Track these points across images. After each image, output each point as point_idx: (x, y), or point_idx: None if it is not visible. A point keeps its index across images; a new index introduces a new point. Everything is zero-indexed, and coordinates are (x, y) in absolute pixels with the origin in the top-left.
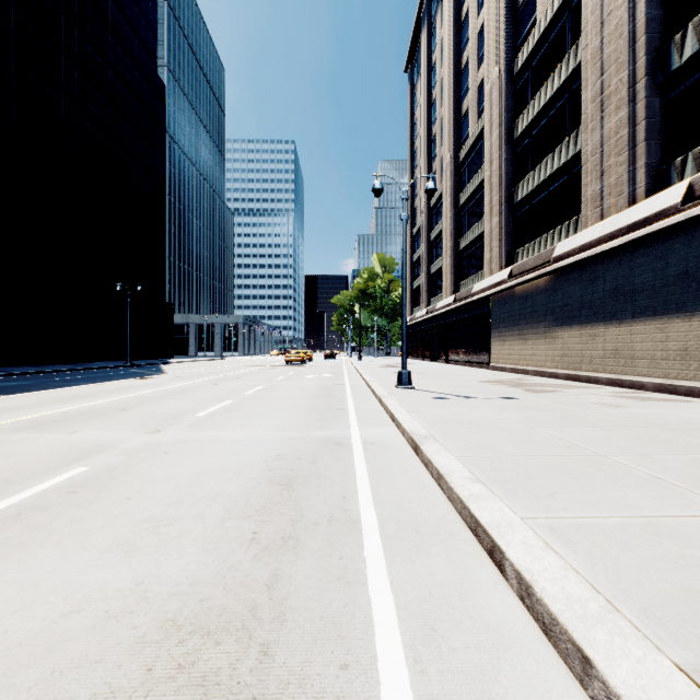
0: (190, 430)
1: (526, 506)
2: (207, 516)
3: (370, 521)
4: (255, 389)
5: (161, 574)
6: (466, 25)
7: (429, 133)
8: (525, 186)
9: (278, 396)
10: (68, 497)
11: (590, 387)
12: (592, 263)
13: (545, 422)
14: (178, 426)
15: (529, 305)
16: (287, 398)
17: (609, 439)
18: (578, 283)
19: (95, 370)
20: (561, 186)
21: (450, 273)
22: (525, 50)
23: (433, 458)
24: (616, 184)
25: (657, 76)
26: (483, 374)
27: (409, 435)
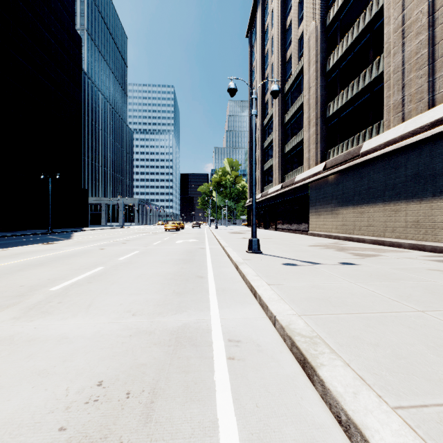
0: (21, 316)
1: None
2: None
3: None
4: (131, 254)
5: None
6: None
7: (263, 76)
8: (335, 104)
9: (147, 261)
10: None
11: (398, 251)
12: (394, 155)
13: (421, 300)
14: (15, 307)
15: (340, 189)
16: (154, 264)
17: None
18: (382, 171)
19: (19, 236)
20: (364, 101)
21: (278, 169)
22: (335, 6)
23: (367, 428)
24: (416, 92)
25: None
26: (307, 239)
27: (286, 333)
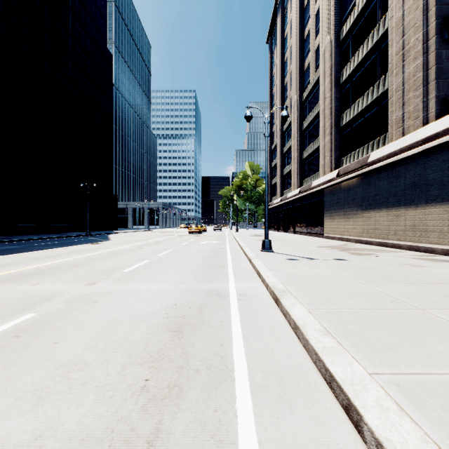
0: (116, 283)
1: (371, 361)
2: (111, 362)
3: (241, 369)
4: (166, 252)
5: (59, 426)
6: (307, 10)
7: (282, 83)
8: (348, 115)
9: (181, 257)
10: (11, 340)
11: (395, 251)
12: (396, 165)
13: (370, 279)
14: (109, 279)
15: (351, 195)
16: (186, 258)
17: (422, 294)
18: (386, 180)
19: (66, 238)
20: (373, 114)
21: (296, 174)
22: (348, 23)
23: (290, 311)
24: (413, 111)
25: (444, 34)
26: (320, 241)
27: (271, 289)
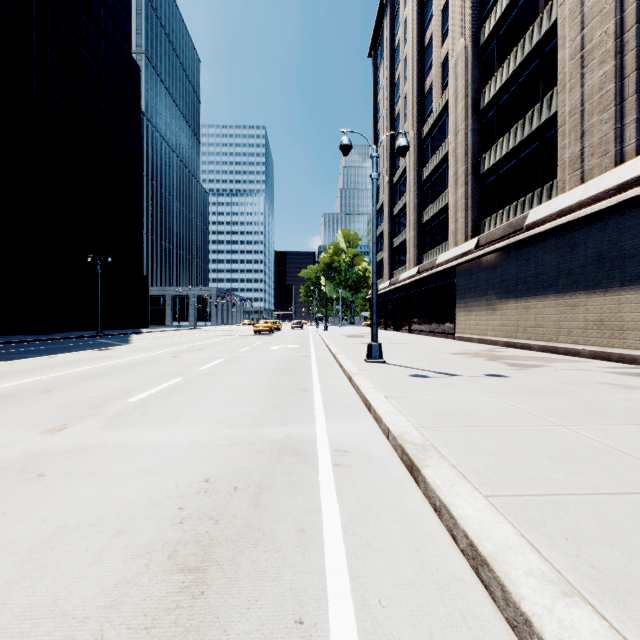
0: (106, 426)
1: None
2: None
3: None
4: (213, 363)
5: None
6: (429, 4)
7: (392, 113)
8: (492, 155)
9: (236, 372)
10: None
11: (573, 361)
12: (571, 228)
13: (567, 415)
14: (95, 418)
15: (498, 275)
16: (245, 375)
17: None
18: (554, 251)
19: (62, 340)
20: (532, 153)
21: (413, 246)
22: (492, 19)
23: (453, 505)
24: (600, 143)
25: None
26: (451, 345)
27: (397, 442)
